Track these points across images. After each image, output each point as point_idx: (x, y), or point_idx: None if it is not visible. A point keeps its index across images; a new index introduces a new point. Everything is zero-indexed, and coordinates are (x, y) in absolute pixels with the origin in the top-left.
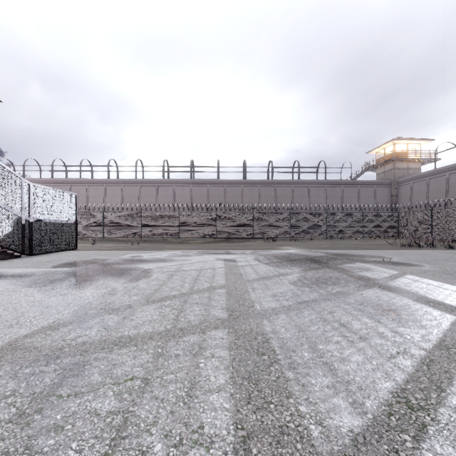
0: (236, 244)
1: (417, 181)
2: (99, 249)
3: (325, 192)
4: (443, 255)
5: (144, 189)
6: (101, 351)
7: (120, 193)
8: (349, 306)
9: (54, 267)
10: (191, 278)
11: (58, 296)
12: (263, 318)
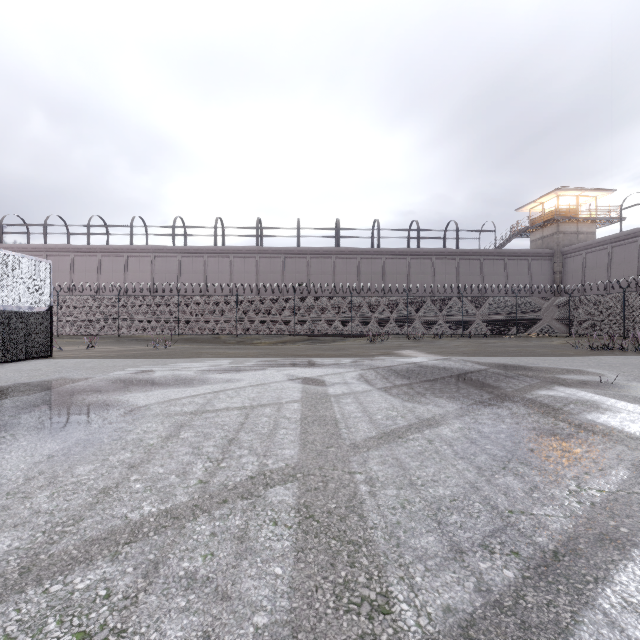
0: (324, 345)
1: (593, 250)
2: (94, 355)
3: (456, 266)
4: None
5: (186, 262)
6: None
7: (149, 267)
8: None
9: None
10: (219, 439)
11: None
12: None
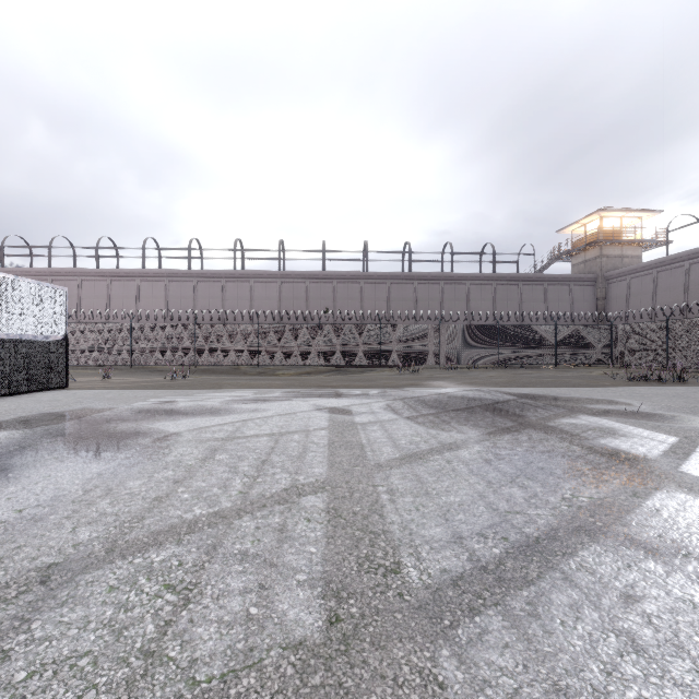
0: (352, 376)
1: (638, 275)
2: (110, 386)
3: (493, 292)
4: None
5: (202, 287)
6: None
7: (162, 293)
8: (658, 561)
9: None
10: (253, 460)
11: None
12: (436, 639)
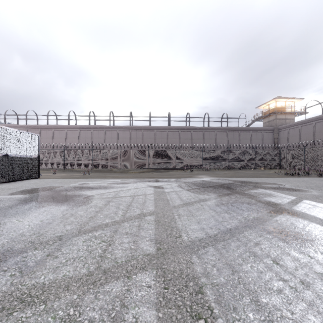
0: (163, 173)
1: (292, 128)
2: (57, 177)
3: (227, 135)
4: (321, 182)
5: (95, 133)
6: None
7: (77, 135)
8: (271, 235)
9: (11, 194)
10: (125, 205)
11: None
12: (191, 253)
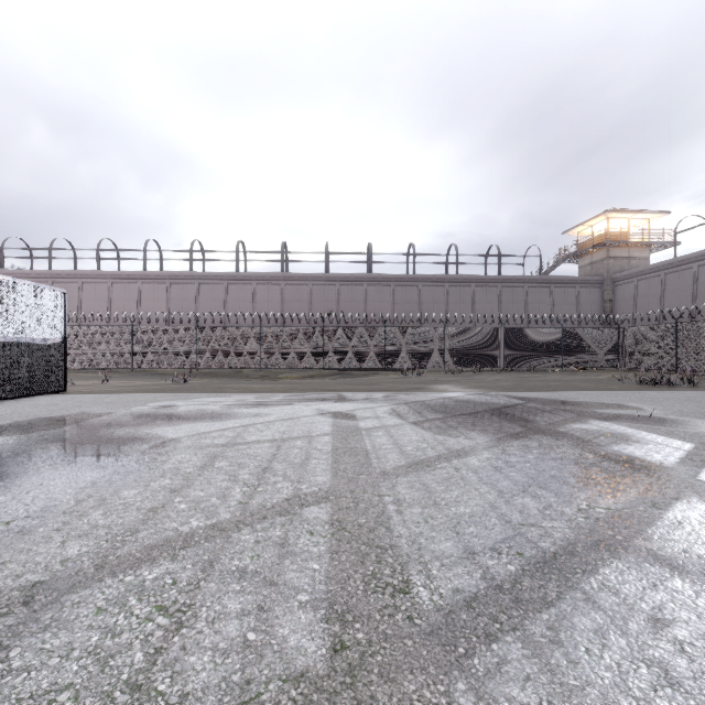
0: (355, 379)
1: (646, 277)
2: (110, 390)
3: (498, 294)
4: None
5: (204, 289)
6: None
7: (164, 295)
8: (685, 580)
9: None
10: (253, 468)
11: None
12: (450, 670)
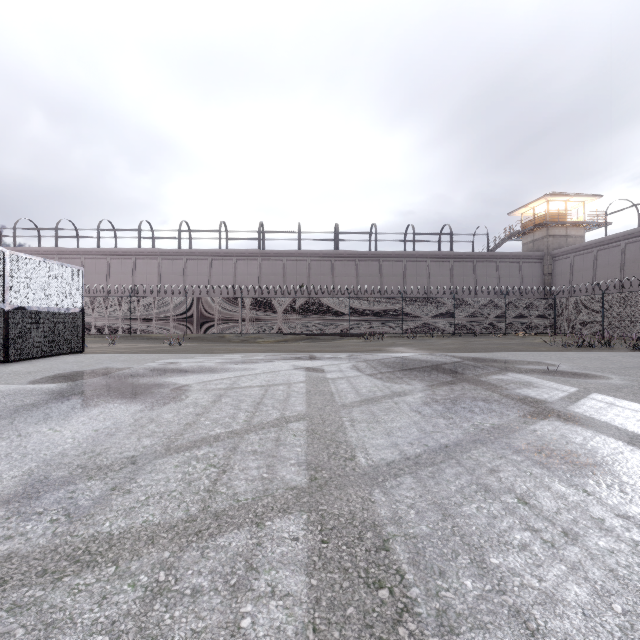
0: (324, 343)
1: (580, 254)
2: (119, 351)
3: (450, 268)
4: (631, 360)
5: (191, 264)
6: (36, 581)
7: (156, 269)
8: (520, 455)
9: (33, 382)
10: (250, 402)
11: (13, 439)
12: (372, 486)
